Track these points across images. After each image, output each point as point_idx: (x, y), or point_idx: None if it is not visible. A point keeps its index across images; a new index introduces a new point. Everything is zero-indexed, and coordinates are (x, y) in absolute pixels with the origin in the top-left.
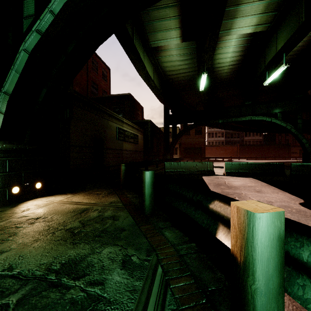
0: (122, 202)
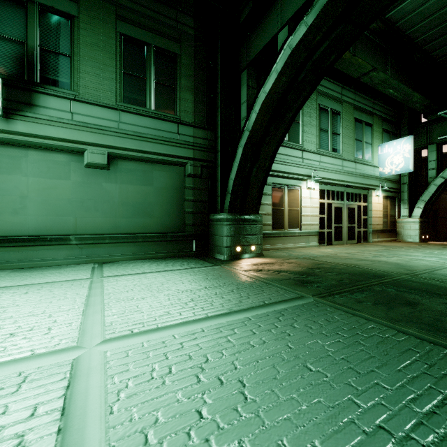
0: None
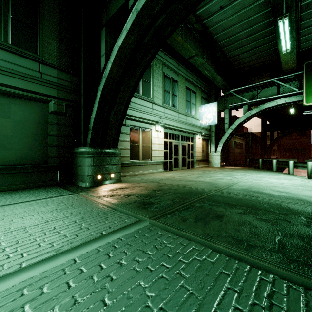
0: (251, 168)
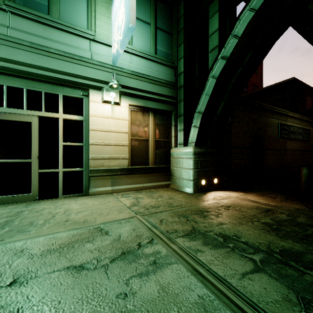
0: None
